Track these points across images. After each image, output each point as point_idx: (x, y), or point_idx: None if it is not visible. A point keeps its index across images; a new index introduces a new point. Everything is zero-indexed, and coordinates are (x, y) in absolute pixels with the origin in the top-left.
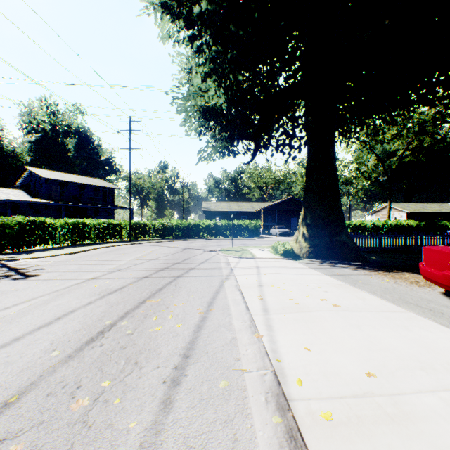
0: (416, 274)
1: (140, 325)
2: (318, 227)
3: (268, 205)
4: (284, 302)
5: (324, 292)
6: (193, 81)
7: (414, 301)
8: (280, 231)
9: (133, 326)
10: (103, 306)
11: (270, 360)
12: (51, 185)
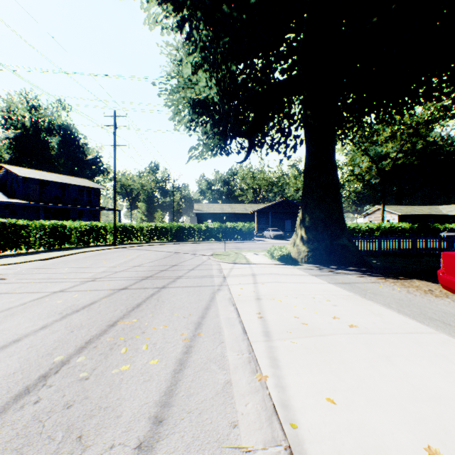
0: (426, 281)
1: (101, 362)
2: (318, 230)
3: (262, 207)
4: (289, 322)
5: (333, 306)
6: (183, 72)
7: (439, 317)
8: (275, 234)
9: (91, 364)
10: (60, 332)
11: (281, 424)
12: (30, 184)
